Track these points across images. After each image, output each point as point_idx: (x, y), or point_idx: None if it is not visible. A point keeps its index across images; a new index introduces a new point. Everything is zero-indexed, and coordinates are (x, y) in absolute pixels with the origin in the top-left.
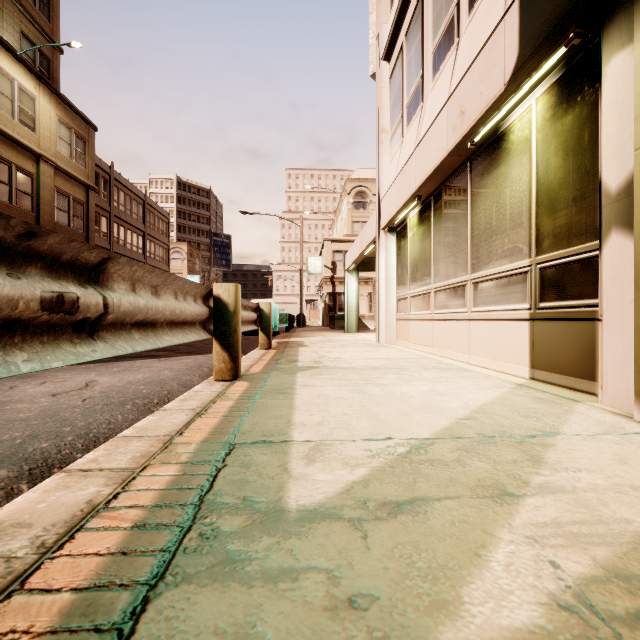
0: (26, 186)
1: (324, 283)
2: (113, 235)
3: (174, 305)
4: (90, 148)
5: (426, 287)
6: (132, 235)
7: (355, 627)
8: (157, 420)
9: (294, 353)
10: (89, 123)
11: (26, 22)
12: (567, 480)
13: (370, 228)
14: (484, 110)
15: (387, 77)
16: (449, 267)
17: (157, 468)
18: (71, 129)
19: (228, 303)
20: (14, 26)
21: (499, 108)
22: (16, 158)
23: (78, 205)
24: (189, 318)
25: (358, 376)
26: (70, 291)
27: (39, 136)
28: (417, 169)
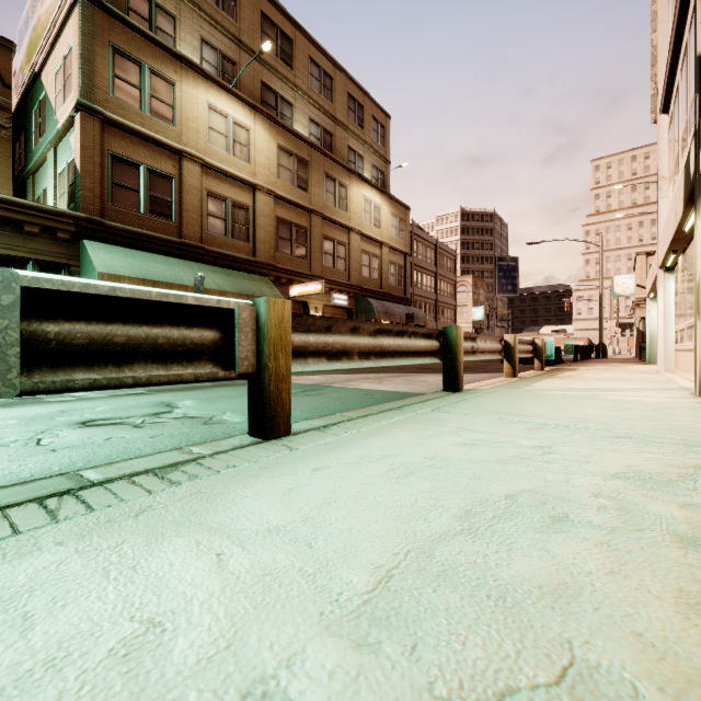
0: (376, 265)
1: (636, 306)
2: (413, 281)
3: (490, 345)
4: (406, 225)
5: (683, 324)
6: (426, 278)
7: (527, 392)
8: (487, 381)
9: (558, 373)
10: (406, 207)
11: (374, 157)
12: (602, 393)
13: (655, 263)
14: (679, 220)
15: (666, 128)
16: (690, 310)
17: (492, 385)
18: (396, 217)
19: (511, 343)
20: (369, 164)
21: (687, 220)
22: (372, 249)
23: (400, 269)
24: (494, 350)
25: (583, 380)
26: (473, 344)
27: (382, 230)
28: (667, 233)
